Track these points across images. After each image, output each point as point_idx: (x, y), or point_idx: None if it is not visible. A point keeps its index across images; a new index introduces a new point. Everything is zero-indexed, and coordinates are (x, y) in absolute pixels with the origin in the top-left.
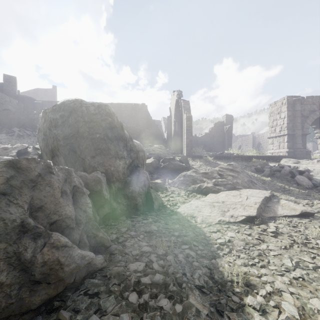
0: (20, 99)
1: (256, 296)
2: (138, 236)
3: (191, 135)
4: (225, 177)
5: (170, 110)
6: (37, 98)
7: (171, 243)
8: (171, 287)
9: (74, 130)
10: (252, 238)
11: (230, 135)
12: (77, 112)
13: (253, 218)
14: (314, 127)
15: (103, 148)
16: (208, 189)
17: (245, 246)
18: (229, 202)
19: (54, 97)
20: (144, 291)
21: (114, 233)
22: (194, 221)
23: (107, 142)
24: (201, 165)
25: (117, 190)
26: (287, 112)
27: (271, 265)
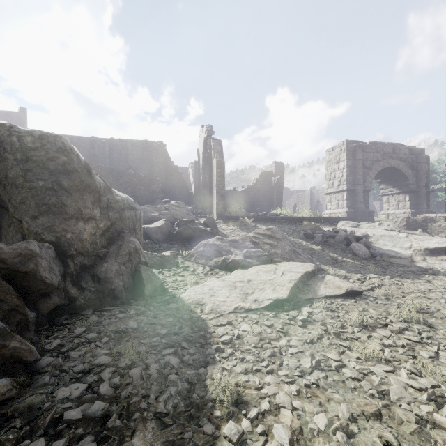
0: None
1: (243, 420)
2: (99, 340)
3: (223, 188)
4: (260, 246)
5: (198, 153)
6: None
7: (145, 348)
8: (111, 421)
9: None
10: (271, 331)
11: (281, 189)
12: (3, 145)
13: (284, 301)
14: (379, 182)
15: (52, 203)
16: (236, 264)
17: (258, 344)
18: (257, 280)
19: (22, 126)
20: (62, 434)
21: (59, 338)
22: (200, 311)
23: (60, 194)
24: (235, 230)
25: (80, 268)
26: (346, 161)
27: (282, 369)
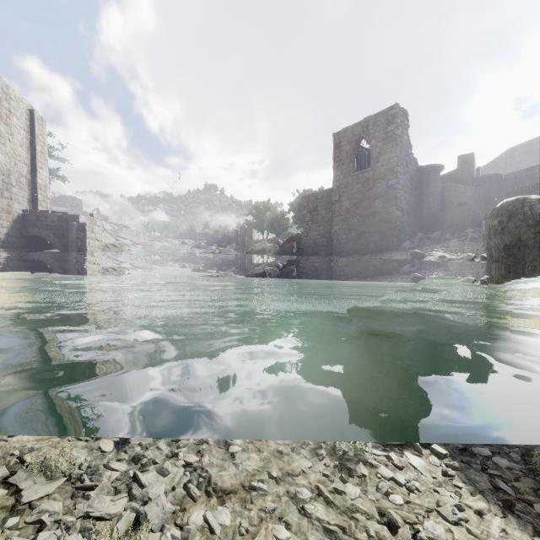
0: (479, 183)
1: None
2: None
3: None
4: None
5: None
6: (510, 165)
7: None
8: None
9: (514, 238)
10: None
11: None
12: (517, 216)
13: None
14: None
15: None
16: None
17: None
18: None
19: None
20: None
21: None
22: None
23: None
24: None
25: None
26: None
27: None
